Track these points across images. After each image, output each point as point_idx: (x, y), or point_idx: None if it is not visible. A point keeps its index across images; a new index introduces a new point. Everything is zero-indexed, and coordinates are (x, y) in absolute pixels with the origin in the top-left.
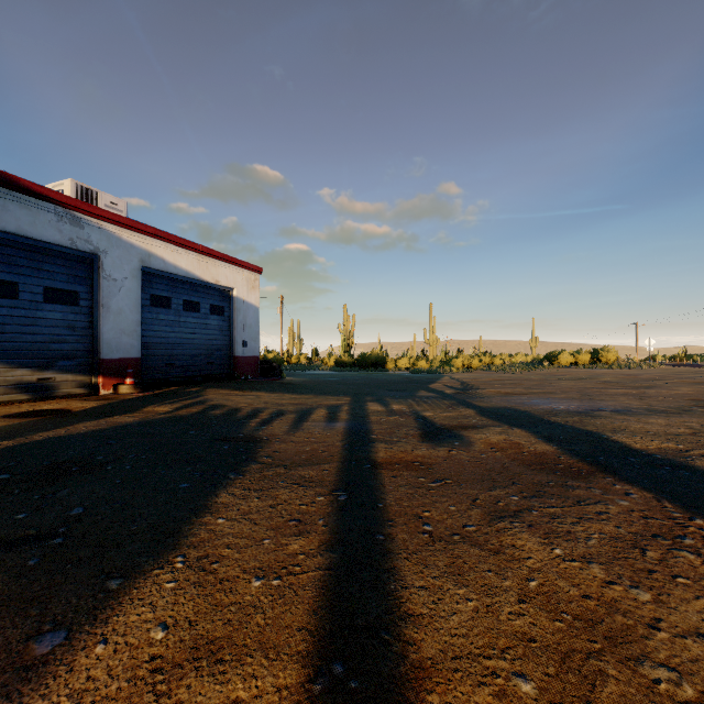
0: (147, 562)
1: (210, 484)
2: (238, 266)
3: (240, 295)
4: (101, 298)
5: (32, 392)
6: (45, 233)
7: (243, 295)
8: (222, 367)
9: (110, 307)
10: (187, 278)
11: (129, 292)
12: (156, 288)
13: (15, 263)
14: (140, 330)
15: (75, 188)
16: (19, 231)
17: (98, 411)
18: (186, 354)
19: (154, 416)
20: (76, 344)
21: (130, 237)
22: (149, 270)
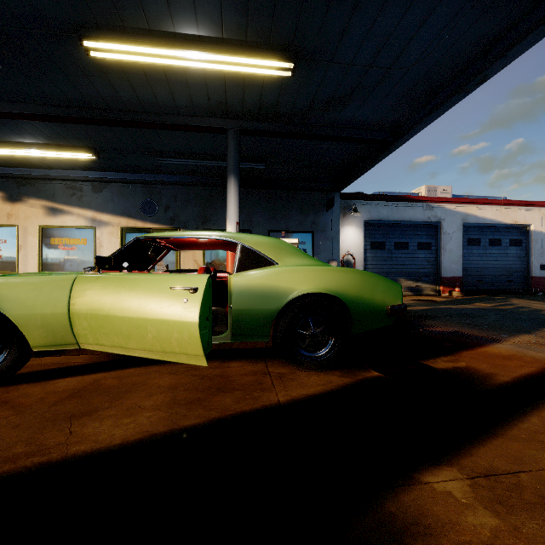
0: (522, 333)
1: (537, 326)
2: (534, 207)
3: (537, 228)
4: (441, 245)
5: (413, 291)
6: (418, 217)
7: (540, 228)
8: (520, 285)
9: (446, 249)
10: (491, 224)
11: (455, 239)
12: (470, 234)
13: (407, 234)
14: (461, 260)
15: (426, 189)
16: (409, 219)
17: (450, 302)
18: (490, 275)
19: (484, 307)
20: (430, 269)
21: (456, 208)
22: (466, 224)
